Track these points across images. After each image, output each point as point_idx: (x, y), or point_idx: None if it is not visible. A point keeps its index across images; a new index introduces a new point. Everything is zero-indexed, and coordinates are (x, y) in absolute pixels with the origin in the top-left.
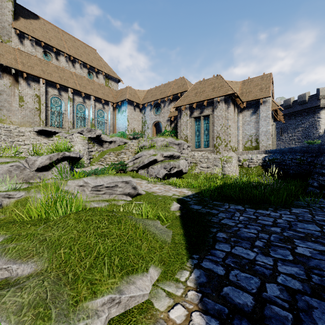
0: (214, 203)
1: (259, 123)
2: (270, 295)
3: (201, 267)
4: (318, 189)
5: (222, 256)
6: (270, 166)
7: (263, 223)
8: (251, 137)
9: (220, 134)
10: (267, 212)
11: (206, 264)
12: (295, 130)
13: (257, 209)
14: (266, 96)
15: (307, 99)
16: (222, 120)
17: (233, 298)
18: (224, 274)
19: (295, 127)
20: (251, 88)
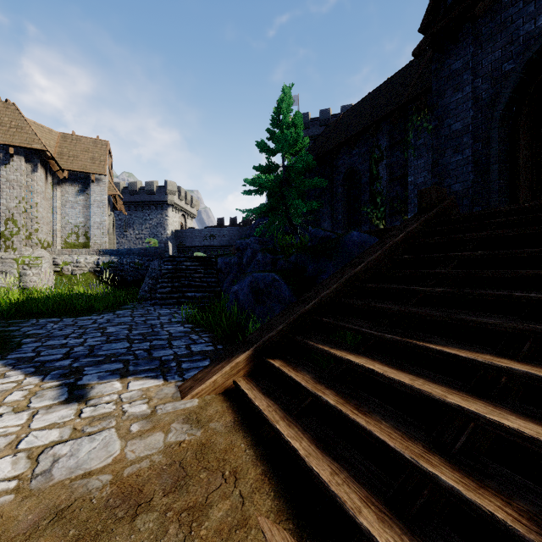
0: (10, 322)
1: (91, 209)
2: (76, 351)
3: (7, 359)
4: (148, 293)
5: (32, 349)
6: (106, 272)
7: (82, 325)
8: (77, 229)
9: (16, 215)
10: (90, 317)
11: (13, 356)
12: (143, 226)
13: (78, 317)
14: (100, 173)
15: (156, 189)
16: (20, 190)
17: (45, 359)
18: (35, 355)
19: (143, 223)
20: (78, 151)
